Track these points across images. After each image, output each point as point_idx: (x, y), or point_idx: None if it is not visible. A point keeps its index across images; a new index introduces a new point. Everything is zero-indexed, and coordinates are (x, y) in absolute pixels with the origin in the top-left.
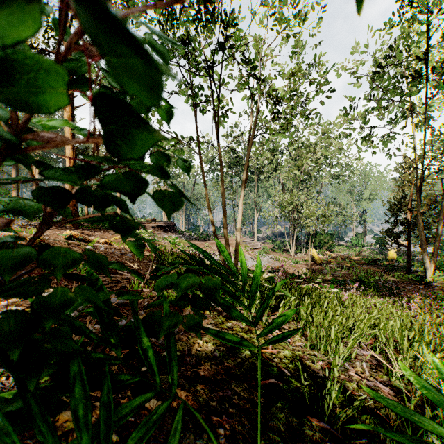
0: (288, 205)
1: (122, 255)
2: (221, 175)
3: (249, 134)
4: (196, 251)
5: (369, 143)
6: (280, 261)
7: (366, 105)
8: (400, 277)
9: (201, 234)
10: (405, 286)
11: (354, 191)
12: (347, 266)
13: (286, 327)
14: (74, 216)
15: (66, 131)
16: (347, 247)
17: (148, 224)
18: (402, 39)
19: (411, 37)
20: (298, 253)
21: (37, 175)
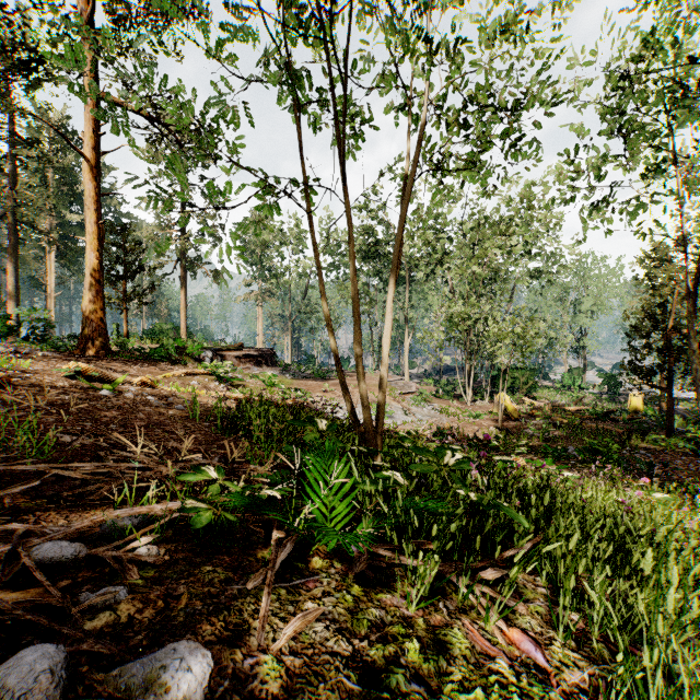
0: (462, 320)
1: (166, 407)
2: (351, 253)
3: (404, 176)
4: (306, 399)
5: (603, 213)
6: (449, 414)
7: (598, 149)
8: (660, 443)
9: (317, 369)
10: (672, 460)
11: (566, 298)
12: (562, 423)
13: (520, 607)
14: (100, 338)
15: (86, 193)
16: (558, 390)
17: (228, 352)
18: (666, 29)
19: (694, 12)
20: (478, 400)
21: (52, 273)
